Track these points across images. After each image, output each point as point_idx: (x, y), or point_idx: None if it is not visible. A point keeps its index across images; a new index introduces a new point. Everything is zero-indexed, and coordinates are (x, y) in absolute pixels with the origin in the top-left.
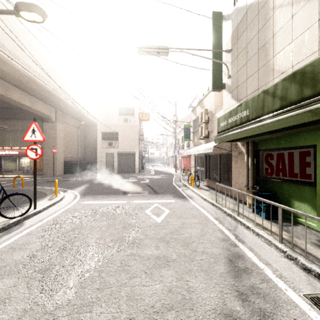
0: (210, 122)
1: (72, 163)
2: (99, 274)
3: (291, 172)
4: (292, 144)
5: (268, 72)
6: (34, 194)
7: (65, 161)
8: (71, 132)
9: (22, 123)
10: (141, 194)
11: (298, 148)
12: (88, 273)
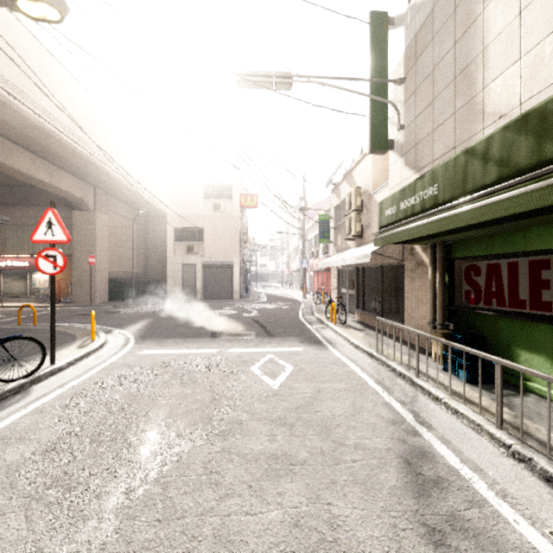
0: (365, 209)
1: (124, 282)
2: (162, 489)
3: (514, 299)
4: (515, 248)
5: (474, 116)
6: (51, 337)
7: (111, 278)
8: (122, 227)
9: (35, 212)
10: (244, 337)
11: (526, 255)
12: (142, 488)
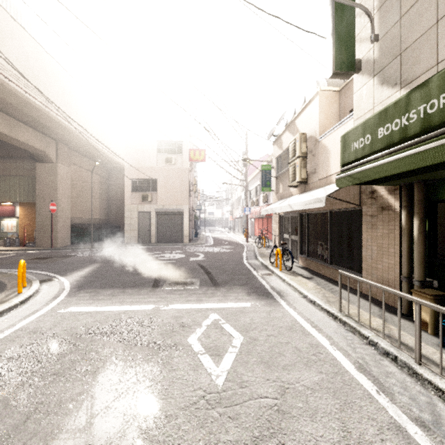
0: (310, 155)
1: (84, 227)
2: None
3: None
4: None
5: None
6: None
7: (74, 224)
8: (85, 179)
9: (3, 164)
10: (187, 287)
11: None
12: None
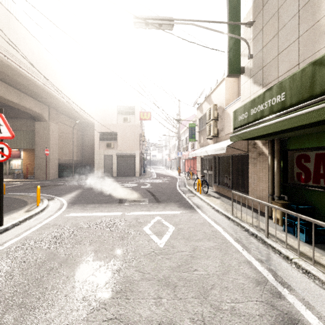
0: (219, 119)
1: (67, 165)
2: None
3: None
4: None
5: (318, 36)
6: (0, 206)
7: (60, 163)
8: (67, 132)
9: (12, 122)
10: (140, 203)
11: None
12: None
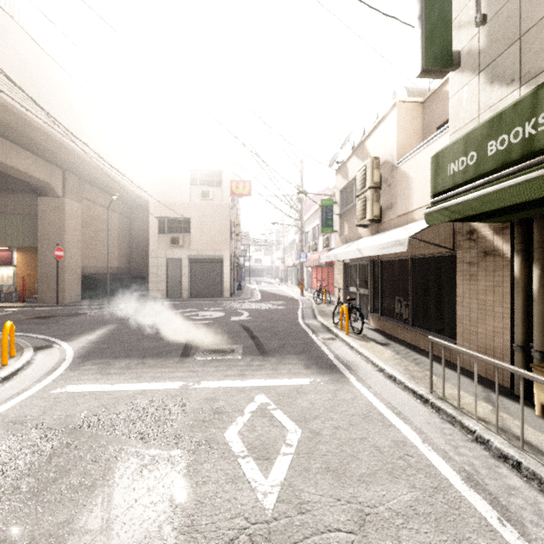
0: (385, 186)
1: (99, 278)
2: None
3: None
4: None
5: None
6: None
7: (86, 274)
8: (100, 218)
9: None
10: (226, 356)
11: None
12: None
